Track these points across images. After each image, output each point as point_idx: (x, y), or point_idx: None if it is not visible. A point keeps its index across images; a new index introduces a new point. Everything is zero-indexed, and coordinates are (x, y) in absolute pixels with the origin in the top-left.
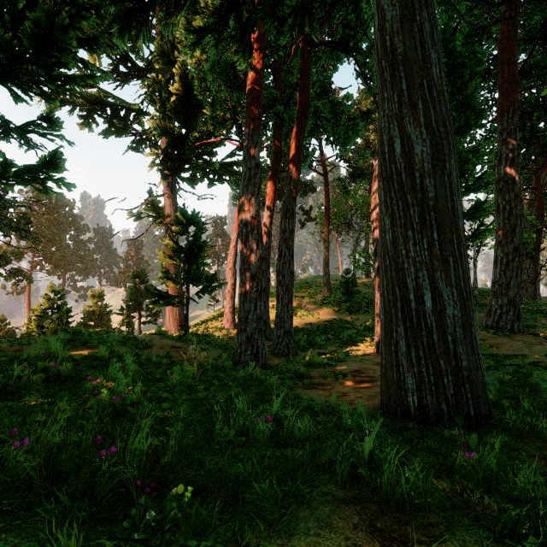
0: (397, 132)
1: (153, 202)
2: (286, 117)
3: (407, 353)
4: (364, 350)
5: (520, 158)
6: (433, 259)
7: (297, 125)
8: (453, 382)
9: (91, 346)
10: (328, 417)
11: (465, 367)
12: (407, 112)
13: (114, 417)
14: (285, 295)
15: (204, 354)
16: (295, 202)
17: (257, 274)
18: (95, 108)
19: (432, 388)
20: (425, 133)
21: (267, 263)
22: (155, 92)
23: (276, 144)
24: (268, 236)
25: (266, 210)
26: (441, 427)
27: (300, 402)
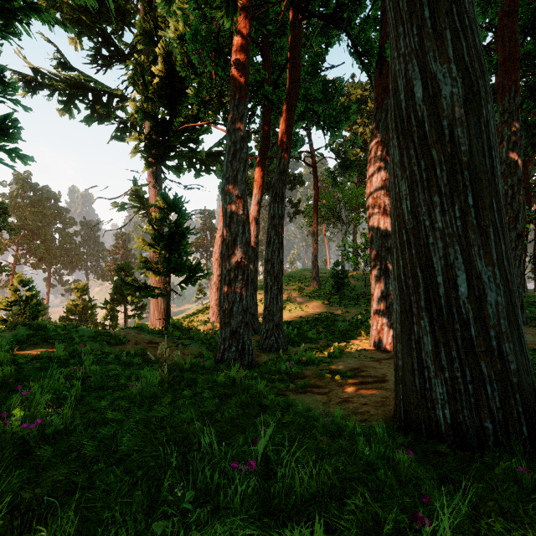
0: (418, 71)
1: (138, 192)
2: (275, 99)
3: (434, 352)
4: (359, 345)
5: (522, 140)
6: (468, 230)
7: (286, 102)
8: (499, 391)
9: (54, 343)
10: (334, 440)
11: (513, 371)
12: (430, 45)
13: (21, 455)
14: (274, 285)
15: (178, 352)
16: (285, 186)
17: (243, 261)
18: (75, 93)
19: (470, 399)
20: (455, 70)
21: (254, 253)
22: (137, 75)
23: (264, 128)
24: (256, 224)
25: (254, 197)
26: (487, 454)
27: (294, 413)
